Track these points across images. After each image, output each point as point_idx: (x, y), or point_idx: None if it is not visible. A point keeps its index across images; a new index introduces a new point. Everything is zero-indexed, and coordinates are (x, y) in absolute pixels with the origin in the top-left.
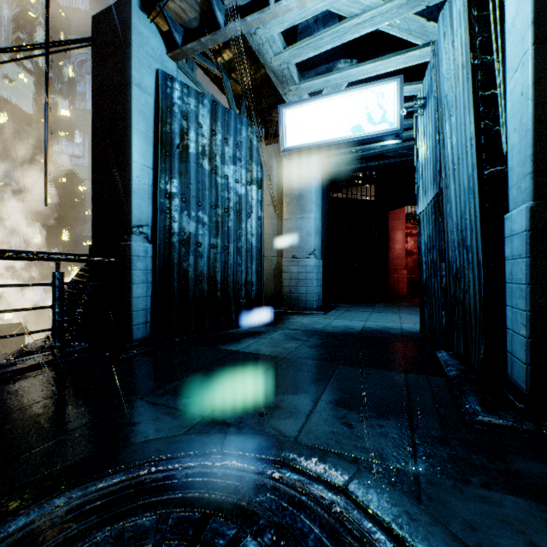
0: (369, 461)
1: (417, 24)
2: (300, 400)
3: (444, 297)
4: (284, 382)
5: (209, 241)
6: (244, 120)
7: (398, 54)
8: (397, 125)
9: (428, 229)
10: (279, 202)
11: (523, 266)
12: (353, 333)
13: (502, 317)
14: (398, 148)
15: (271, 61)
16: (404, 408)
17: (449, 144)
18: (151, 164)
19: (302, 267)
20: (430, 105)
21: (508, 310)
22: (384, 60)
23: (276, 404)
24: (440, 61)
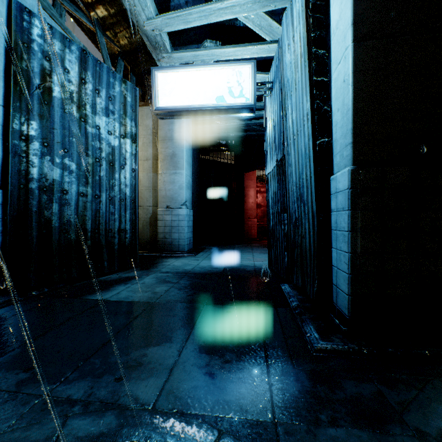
0: (230, 419)
1: (266, 22)
2: (164, 351)
3: (286, 241)
4: (149, 332)
5: (78, 189)
6: (118, 76)
7: (252, 44)
8: (251, 100)
9: (274, 187)
10: (154, 158)
11: (346, 217)
12: (217, 272)
13: (330, 257)
14: (252, 124)
15: (144, 24)
16: (260, 344)
17: (291, 118)
18: (1, 100)
19: (176, 216)
20: (276, 88)
21: (333, 251)
22: (241, 47)
23: (137, 361)
24: (284, 52)
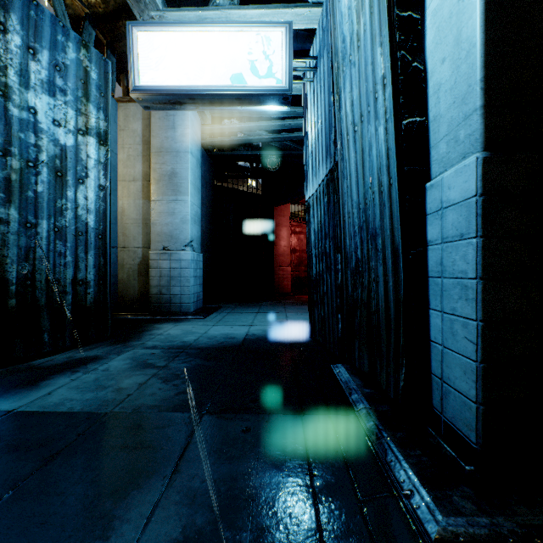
0: None
1: None
2: None
3: (340, 297)
4: (65, 502)
5: None
6: (73, 35)
7: (286, 6)
8: (285, 83)
9: (319, 215)
10: (145, 179)
11: (471, 250)
12: (233, 346)
13: (425, 325)
14: (284, 138)
15: None
16: (310, 528)
17: (349, 99)
18: None
19: (176, 262)
20: (322, 64)
21: (434, 316)
22: (270, 9)
23: None
24: None
